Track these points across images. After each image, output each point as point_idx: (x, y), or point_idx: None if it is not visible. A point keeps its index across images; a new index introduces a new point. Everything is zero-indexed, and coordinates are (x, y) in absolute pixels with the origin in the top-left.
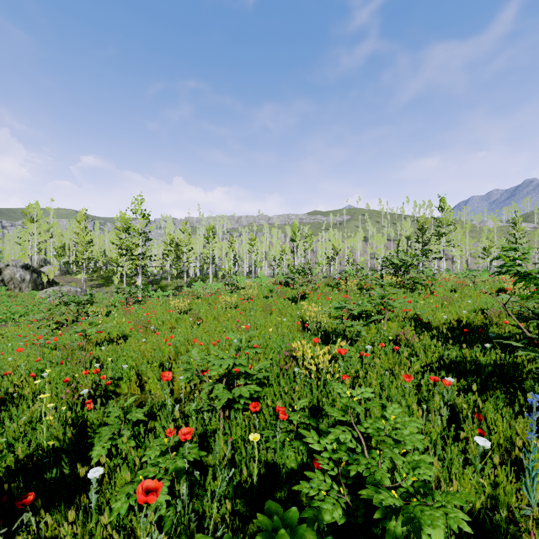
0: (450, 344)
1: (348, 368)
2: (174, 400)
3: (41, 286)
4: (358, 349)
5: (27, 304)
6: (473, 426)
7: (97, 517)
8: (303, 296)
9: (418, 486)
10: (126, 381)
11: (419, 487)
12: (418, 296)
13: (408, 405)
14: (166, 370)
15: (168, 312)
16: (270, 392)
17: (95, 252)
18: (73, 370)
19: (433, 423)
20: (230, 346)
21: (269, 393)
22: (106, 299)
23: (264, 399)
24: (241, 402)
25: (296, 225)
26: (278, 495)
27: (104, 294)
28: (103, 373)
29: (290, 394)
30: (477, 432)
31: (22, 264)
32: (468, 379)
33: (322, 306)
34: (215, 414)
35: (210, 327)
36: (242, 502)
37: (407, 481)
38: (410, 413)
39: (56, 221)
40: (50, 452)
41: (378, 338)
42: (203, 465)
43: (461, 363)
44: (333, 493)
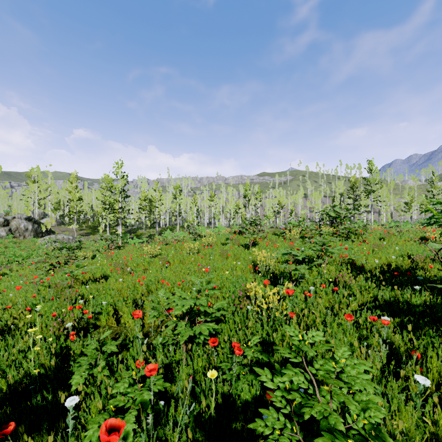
0: (383, 285)
1: (294, 306)
2: (145, 332)
3: (41, 234)
4: (302, 289)
5: (28, 249)
6: (411, 363)
7: (73, 440)
8: (254, 243)
9: (369, 428)
10: (105, 315)
11: (370, 429)
12: (351, 244)
13: (350, 341)
14: (139, 306)
15: (142, 256)
16: (227, 327)
17: (84, 207)
18: (62, 305)
19: (372, 358)
20: (193, 285)
21: (226, 328)
22: (92, 245)
23: (222, 334)
24: (201, 338)
25: (247, 184)
26: (234, 425)
27: (90, 241)
28: (85, 308)
29: (244, 329)
30: (414, 368)
31: (25, 216)
32: (401, 317)
33: (270, 251)
34: (179, 347)
35: (176, 269)
36: (201, 432)
37: (358, 423)
38: (351, 348)
39: (53, 181)
40: (36, 379)
41: (319, 280)
42: (168, 393)
43: (395, 303)
44: (286, 432)
